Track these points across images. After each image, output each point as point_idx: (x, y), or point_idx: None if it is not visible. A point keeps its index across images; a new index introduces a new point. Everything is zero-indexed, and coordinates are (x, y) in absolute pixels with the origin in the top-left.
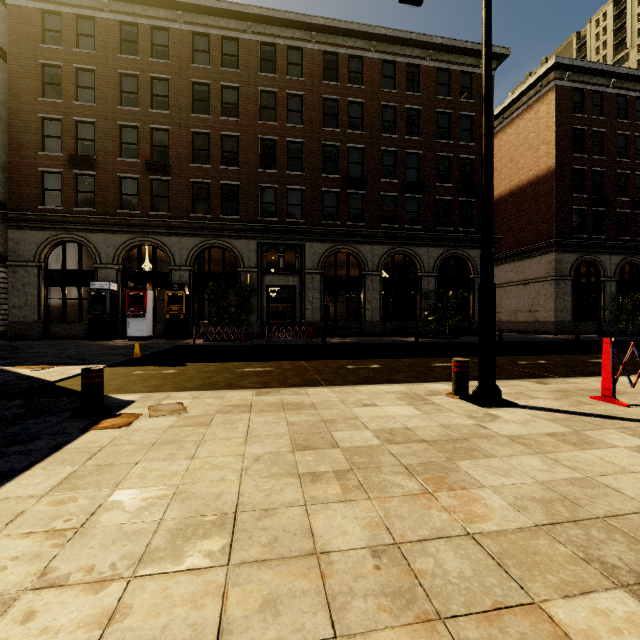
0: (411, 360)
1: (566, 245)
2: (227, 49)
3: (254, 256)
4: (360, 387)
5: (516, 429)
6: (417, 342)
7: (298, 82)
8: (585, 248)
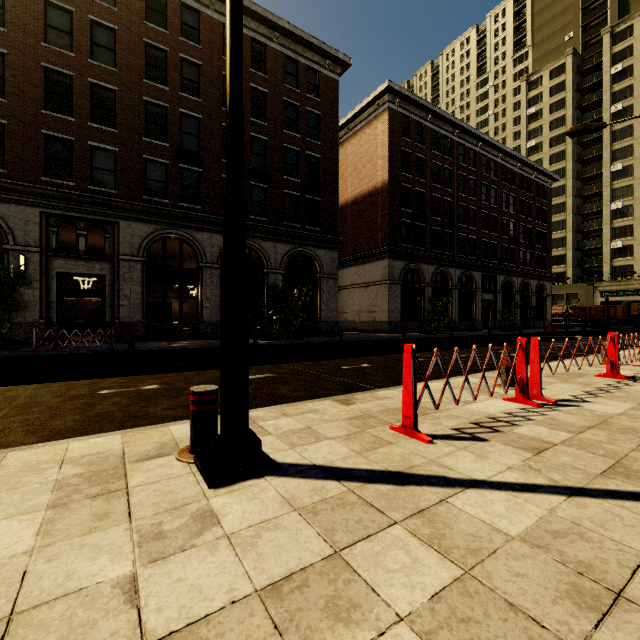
0: (218, 372)
1: (397, 253)
2: None
3: (34, 230)
4: (23, 451)
5: (210, 582)
6: (255, 345)
7: (108, 10)
8: (411, 257)
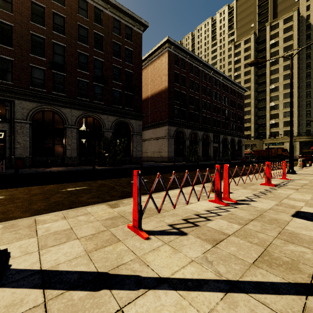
0: (54, 186)
1: (172, 123)
2: None
3: None
4: None
5: None
6: (93, 169)
7: None
8: (179, 125)
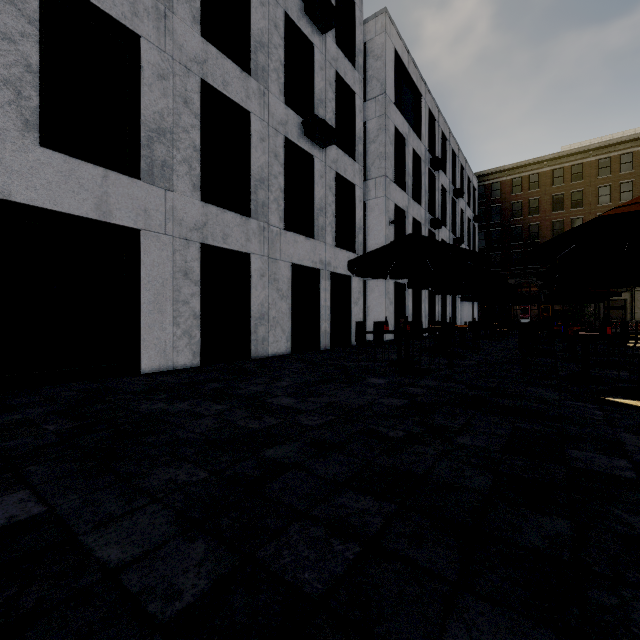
0: None
1: None
2: (574, 170)
3: None
4: None
5: None
6: None
7: (628, 174)
8: None
